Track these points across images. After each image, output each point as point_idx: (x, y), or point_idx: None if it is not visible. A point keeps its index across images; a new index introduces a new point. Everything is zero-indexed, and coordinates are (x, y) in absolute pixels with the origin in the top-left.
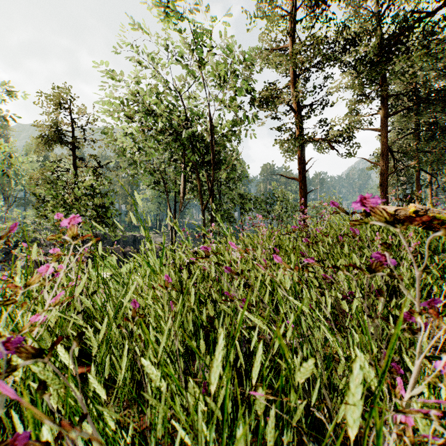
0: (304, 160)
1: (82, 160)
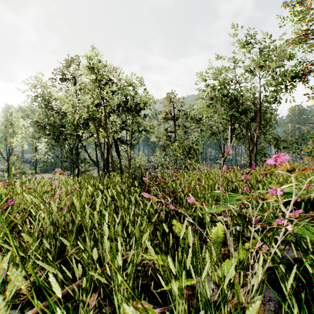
0: None
1: (178, 126)
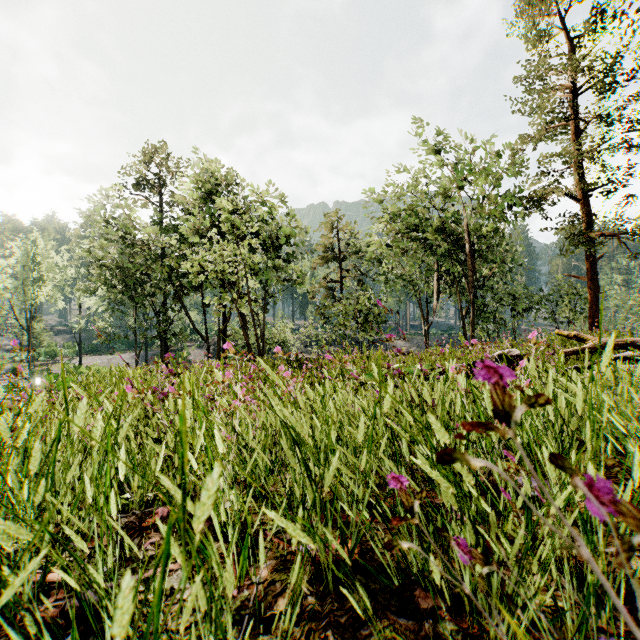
0: (594, 255)
1: (348, 272)
